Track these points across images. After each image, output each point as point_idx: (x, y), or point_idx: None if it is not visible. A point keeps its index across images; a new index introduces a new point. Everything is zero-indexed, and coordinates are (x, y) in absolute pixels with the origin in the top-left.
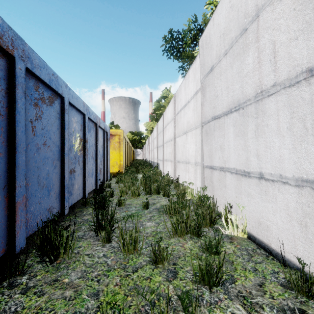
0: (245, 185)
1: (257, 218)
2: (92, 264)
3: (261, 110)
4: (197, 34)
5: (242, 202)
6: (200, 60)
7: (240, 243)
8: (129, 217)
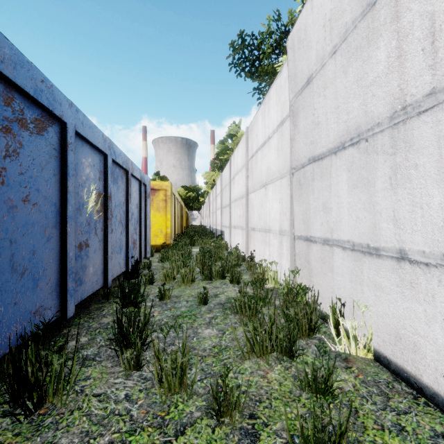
0: (369, 270)
1: (393, 327)
2: (104, 417)
3: (403, 140)
4: (282, 38)
5: (363, 298)
6: (290, 69)
7: (363, 370)
8: (176, 319)
